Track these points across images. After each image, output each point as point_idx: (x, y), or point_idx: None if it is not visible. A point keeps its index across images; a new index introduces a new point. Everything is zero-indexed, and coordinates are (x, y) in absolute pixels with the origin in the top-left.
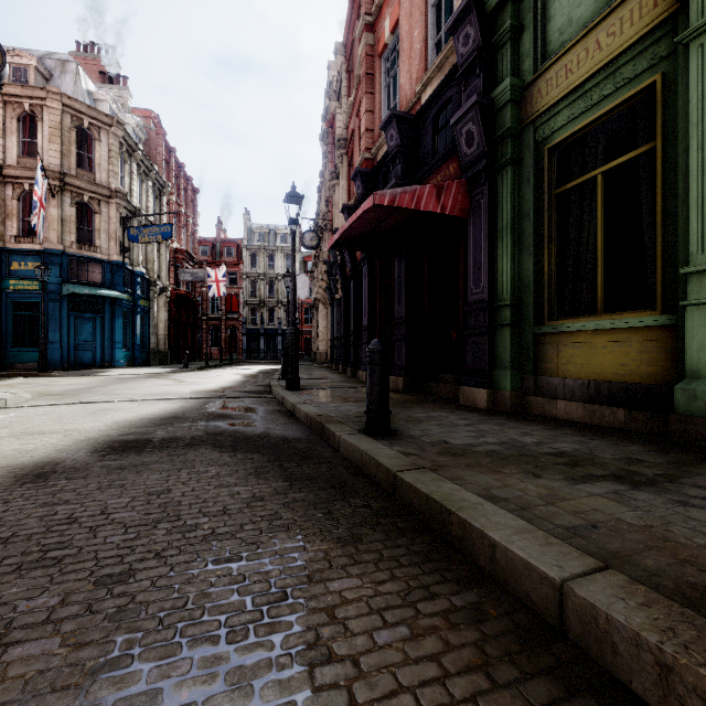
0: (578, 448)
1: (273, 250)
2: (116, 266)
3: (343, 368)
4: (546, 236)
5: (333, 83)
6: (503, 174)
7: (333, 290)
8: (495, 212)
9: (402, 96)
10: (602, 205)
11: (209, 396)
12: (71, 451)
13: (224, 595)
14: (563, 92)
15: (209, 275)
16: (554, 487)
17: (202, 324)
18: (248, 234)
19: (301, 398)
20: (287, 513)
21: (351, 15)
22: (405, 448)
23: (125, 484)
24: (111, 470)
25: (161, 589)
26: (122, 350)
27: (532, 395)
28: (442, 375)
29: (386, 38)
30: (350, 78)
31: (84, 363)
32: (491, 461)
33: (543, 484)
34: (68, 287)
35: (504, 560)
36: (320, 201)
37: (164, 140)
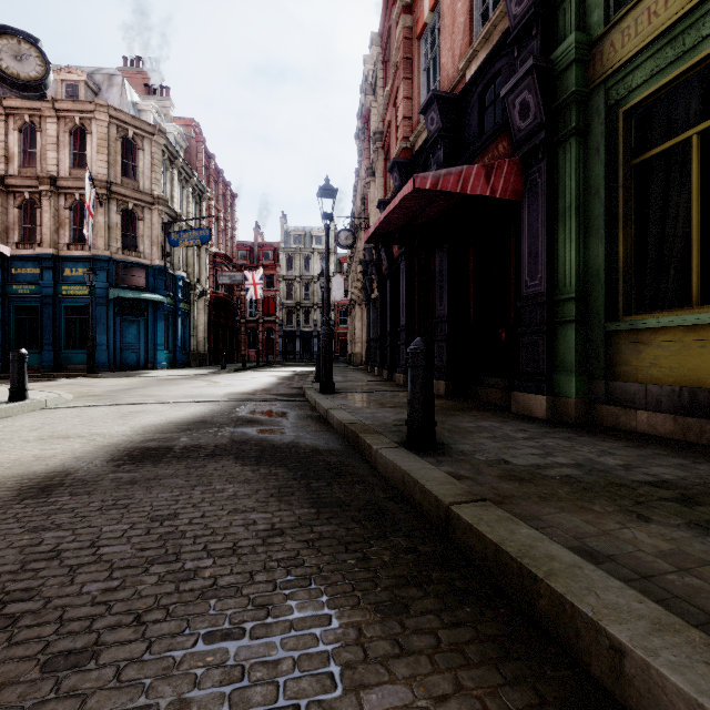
0: (684, 475)
1: (308, 253)
2: (158, 270)
3: (379, 371)
4: (621, 215)
5: (369, 77)
6: (565, 147)
7: (369, 290)
8: (555, 192)
9: (443, 77)
10: (699, 173)
11: (240, 399)
12: (87, 459)
13: (209, 706)
14: (644, 40)
15: (246, 278)
16: (676, 538)
17: (240, 327)
18: (285, 237)
19: (335, 403)
20: (310, 556)
21: (387, 2)
22: (456, 468)
23: (129, 505)
24: (121, 485)
25: (125, 687)
26: (164, 352)
27: (602, 403)
28: (490, 379)
29: (426, 16)
30: (386, 69)
31: (129, 364)
32: (571, 492)
33: (658, 533)
34: (114, 291)
35: (642, 682)
36: (355, 200)
37: (204, 147)
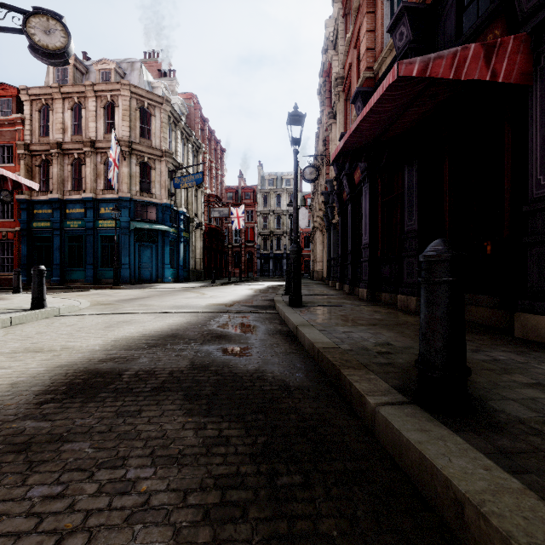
0: None
1: (279, 192)
2: (165, 207)
3: (340, 285)
4: None
5: (329, 38)
6: None
7: (330, 216)
8: None
9: None
10: None
11: (217, 310)
12: (21, 388)
13: None
14: None
15: (232, 213)
16: None
17: (228, 251)
18: (261, 181)
19: (304, 318)
20: None
21: None
22: None
23: None
24: (5, 451)
25: None
26: (170, 269)
27: None
28: (472, 296)
29: None
30: (346, 21)
31: (144, 279)
32: None
33: None
34: (133, 223)
35: None
36: (317, 145)
37: (200, 113)
